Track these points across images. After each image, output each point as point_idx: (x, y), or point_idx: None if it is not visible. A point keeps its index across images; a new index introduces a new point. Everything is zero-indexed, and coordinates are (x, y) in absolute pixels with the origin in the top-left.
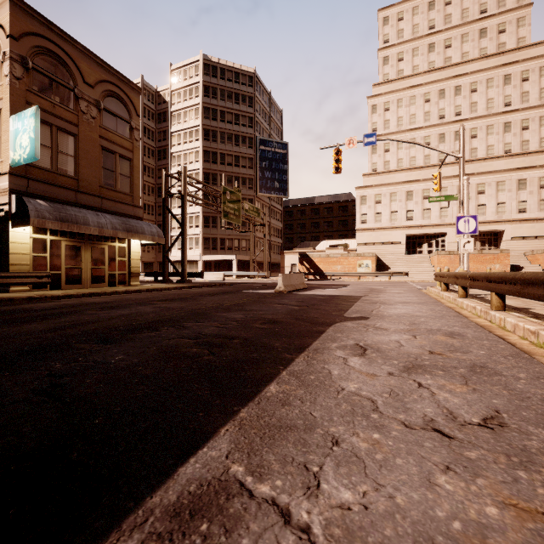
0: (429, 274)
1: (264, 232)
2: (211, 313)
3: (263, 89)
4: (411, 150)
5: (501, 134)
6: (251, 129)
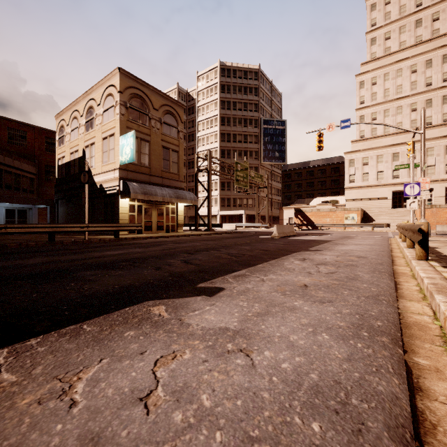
0: None
1: (266, 193)
2: (232, 246)
3: (266, 80)
4: (398, 116)
5: None
6: (256, 113)
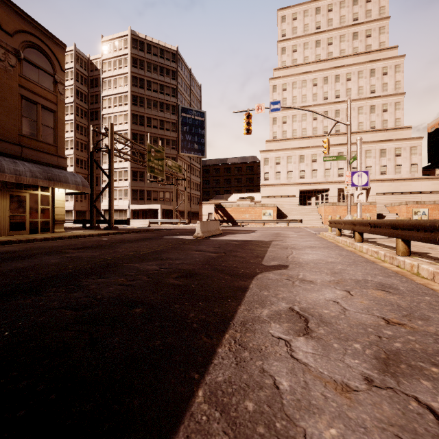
0: (317, 221)
1: (185, 185)
2: (122, 263)
3: (185, 66)
4: (303, 123)
5: (368, 114)
6: (174, 98)
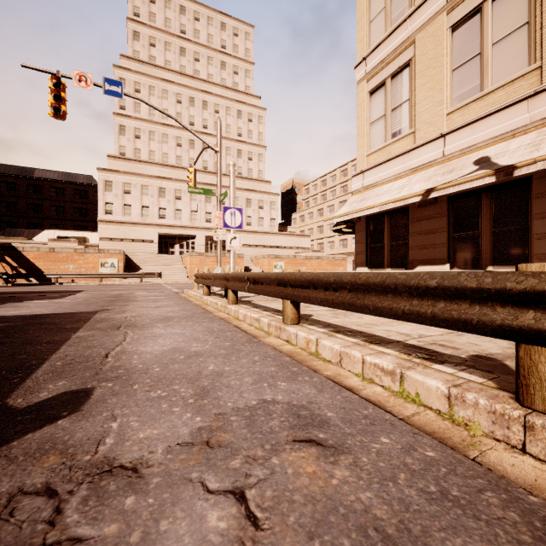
0: (182, 275)
1: None
2: None
3: None
4: (164, 145)
5: (236, 158)
6: None
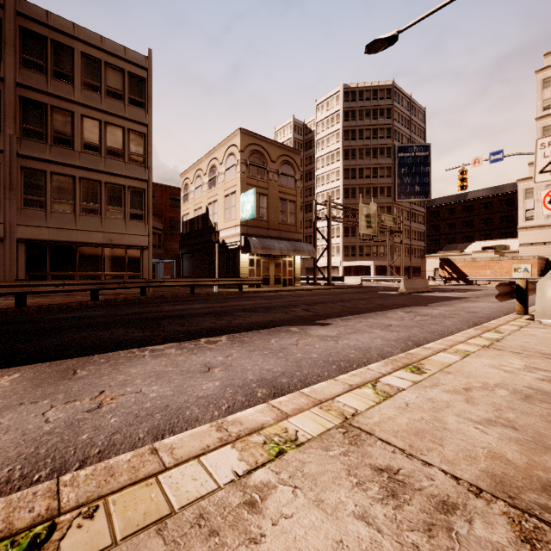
0: None
1: (401, 239)
2: (349, 300)
3: (403, 96)
4: None
5: None
6: (389, 139)
